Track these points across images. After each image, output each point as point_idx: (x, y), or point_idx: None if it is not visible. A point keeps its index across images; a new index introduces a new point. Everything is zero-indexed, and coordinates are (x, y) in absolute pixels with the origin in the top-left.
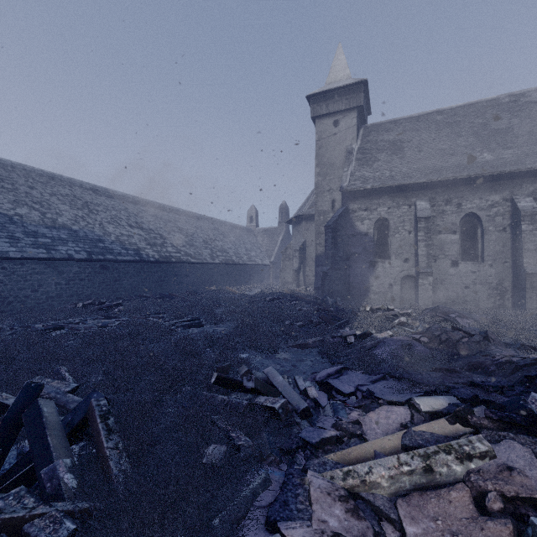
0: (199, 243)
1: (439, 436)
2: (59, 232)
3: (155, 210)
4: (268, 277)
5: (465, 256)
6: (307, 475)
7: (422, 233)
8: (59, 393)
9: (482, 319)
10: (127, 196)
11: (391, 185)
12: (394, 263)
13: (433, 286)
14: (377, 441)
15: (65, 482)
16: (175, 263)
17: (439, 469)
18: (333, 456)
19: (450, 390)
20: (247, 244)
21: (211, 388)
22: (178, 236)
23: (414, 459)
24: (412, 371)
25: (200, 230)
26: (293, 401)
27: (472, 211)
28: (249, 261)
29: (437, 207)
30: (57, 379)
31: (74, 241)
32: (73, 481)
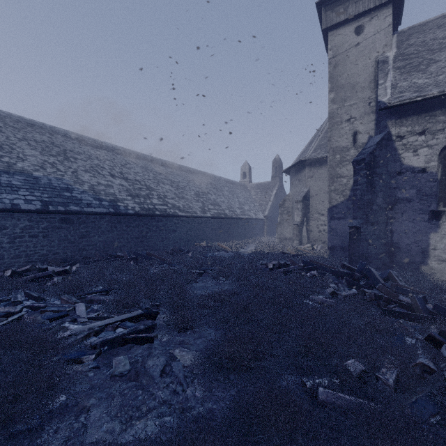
0: (190, 196)
1: None
2: (12, 178)
3: (146, 162)
4: (262, 231)
5: None
6: None
7: None
8: None
9: None
10: (116, 148)
11: None
12: None
13: None
14: None
15: None
16: (160, 216)
17: None
18: None
19: None
20: (240, 198)
21: None
22: (167, 188)
23: None
24: None
25: (192, 183)
26: None
27: None
28: (243, 215)
29: None
30: None
31: (29, 188)
32: None
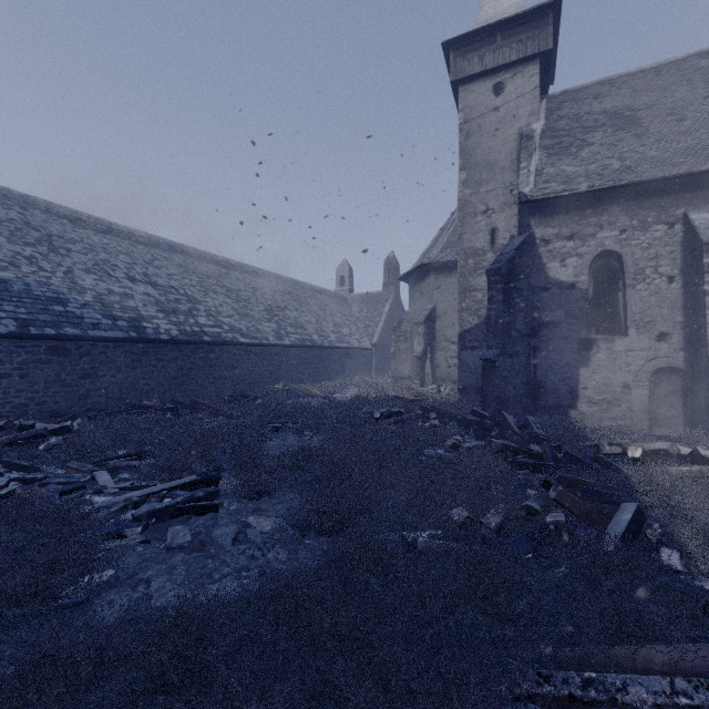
0: (257, 313)
1: None
2: None
3: (186, 258)
4: (369, 367)
5: None
6: None
7: None
8: None
9: None
10: (136, 234)
11: (633, 182)
12: (635, 343)
13: None
14: None
15: None
16: (210, 343)
17: None
18: None
19: None
20: (336, 317)
21: None
22: (221, 299)
23: None
24: None
25: (261, 292)
26: None
27: None
28: (340, 342)
29: None
30: None
31: None
32: None
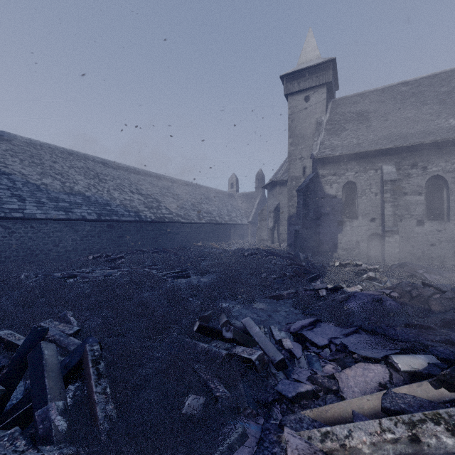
0: (188, 206)
1: (422, 400)
2: (76, 198)
3: (152, 178)
4: (247, 235)
5: (430, 215)
6: (284, 432)
7: (388, 195)
8: (62, 336)
9: (449, 275)
10: (129, 168)
11: (358, 152)
12: (361, 223)
13: (399, 243)
14: (355, 401)
15: (55, 424)
16: (168, 222)
17: (427, 440)
18: (309, 412)
19: (427, 348)
20: (228, 207)
21: (194, 335)
22: (170, 200)
23: (397, 426)
24: (385, 326)
25: (189, 195)
26: (269, 352)
27: (438, 174)
28: (230, 221)
29: (403, 171)
30: (63, 322)
31: (87, 205)
32: (63, 423)
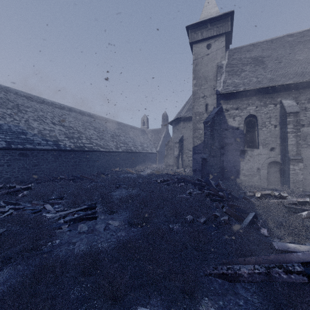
0: (107, 137)
1: None
2: None
3: (76, 114)
4: (155, 161)
5: None
6: None
7: (291, 126)
8: None
9: None
10: (54, 103)
11: (260, 87)
12: (262, 152)
13: None
14: None
15: None
16: (88, 151)
17: None
18: None
19: None
20: (141, 139)
21: None
22: (92, 132)
23: None
24: None
25: (109, 129)
26: None
27: None
28: (143, 150)
29: (300, 105)
30: None
31: None
32: None
